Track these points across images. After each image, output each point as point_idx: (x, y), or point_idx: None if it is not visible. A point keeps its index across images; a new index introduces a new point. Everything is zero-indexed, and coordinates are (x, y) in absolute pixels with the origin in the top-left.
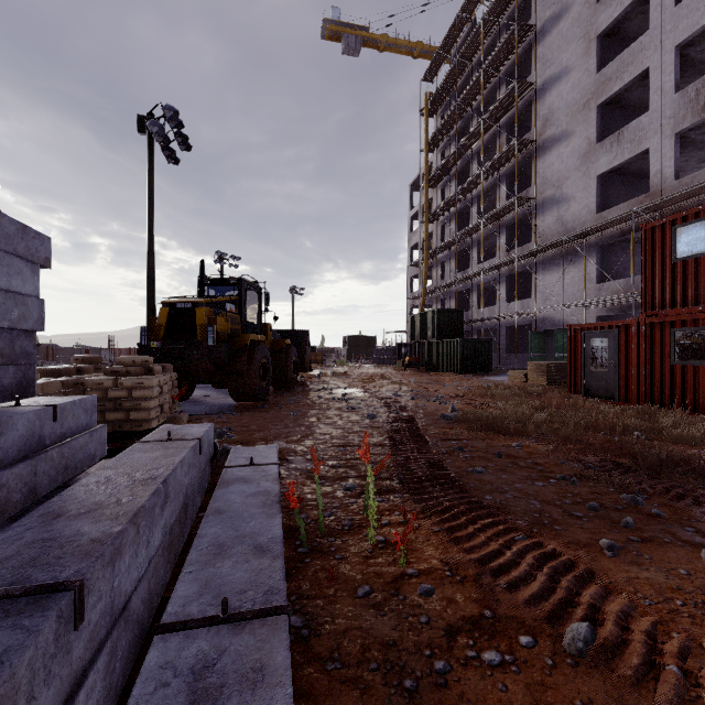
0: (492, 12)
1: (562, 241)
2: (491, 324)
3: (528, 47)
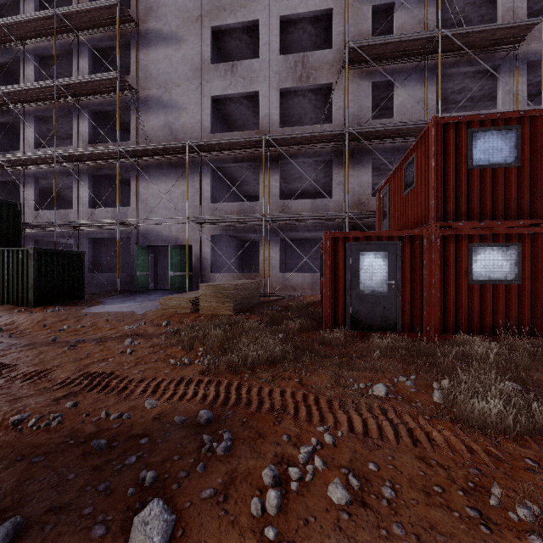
0: None
1: (179, 149)
2: (63, 233)
3: None
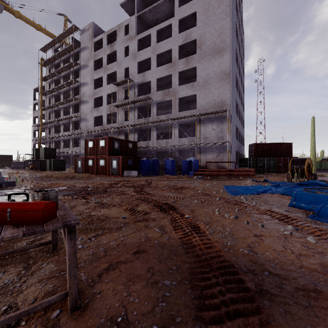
0: (67, 49)
1: (86, 132)
2: (68, 154)
3: (78, 68)
